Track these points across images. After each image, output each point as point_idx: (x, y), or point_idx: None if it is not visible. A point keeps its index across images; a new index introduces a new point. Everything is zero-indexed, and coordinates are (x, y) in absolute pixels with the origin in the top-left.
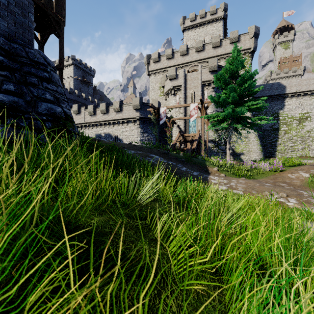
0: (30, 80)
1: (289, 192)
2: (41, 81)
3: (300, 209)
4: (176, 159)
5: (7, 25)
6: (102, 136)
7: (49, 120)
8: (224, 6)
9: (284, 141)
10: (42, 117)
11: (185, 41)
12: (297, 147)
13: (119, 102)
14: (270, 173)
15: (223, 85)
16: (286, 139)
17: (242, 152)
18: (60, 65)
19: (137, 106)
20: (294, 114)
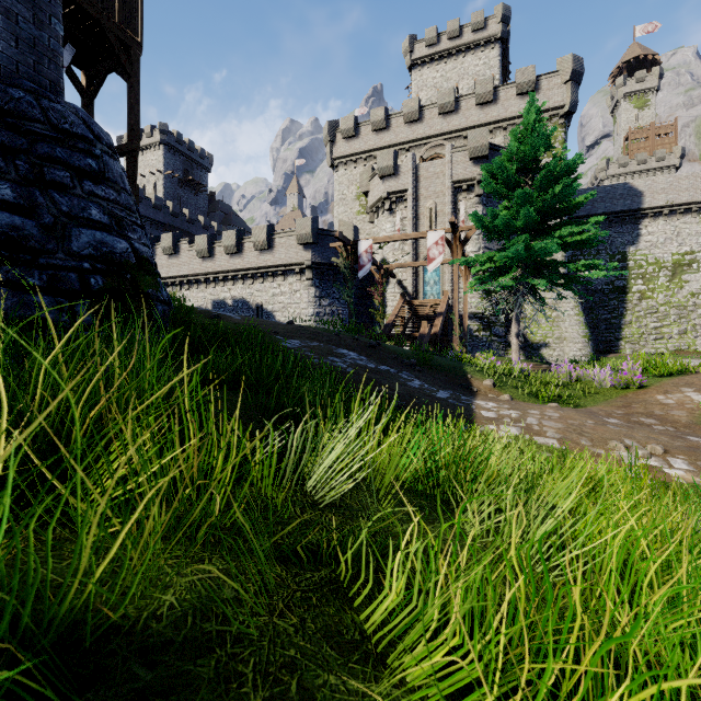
0: (52, 176)
1: (667, 442)
2: (80, 177)
3: None
4: (398, 359)
5: None
6: (227, 304)
7: (99, 272)
8: (504, 12)
9: (640, 316)
10: (81, 265)
11: (414, 92)
12: (667, 331)
13: (266, 229)
14: (615, 392)
15: (504, 189)
16: (644, 312)
17: (545, 341)
18: (131, 145)
19: (306, 237)
20: (661, 255)
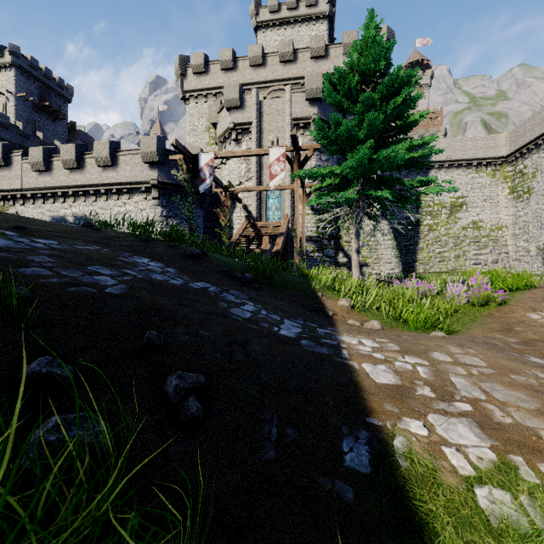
0: None
1: None
2: None
3: None
4: (228, 273)
5: None
6: (68, 221)
7: None
8: None
9: (429, 244)
10: None
11: None
12: (447, 255)
13: (109, 145)
14: (475, 310)
15: (345, 101)
16: (432, 240)
17: (366, 261)
18: None
19: (151, 155)
20: (442, 198)
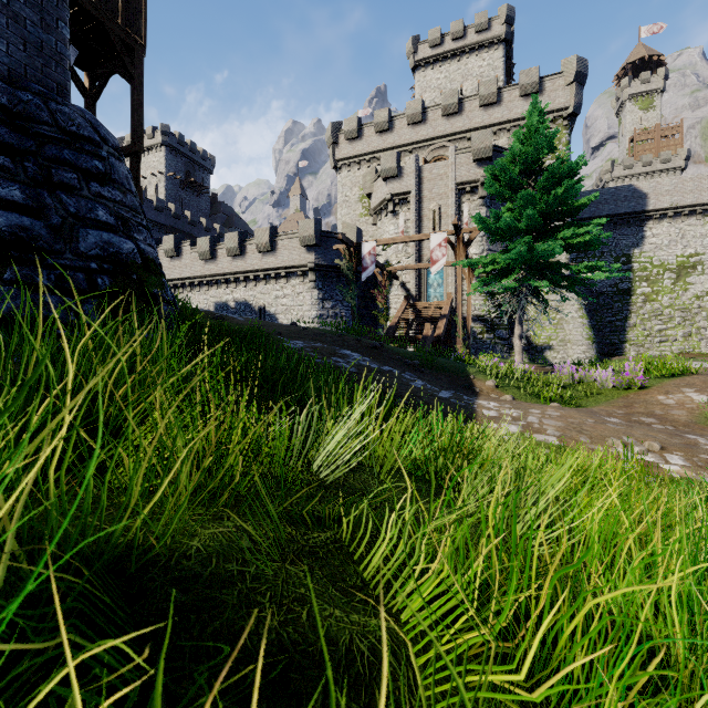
0: (59, 178)
1: (665, 439)
2: (87, 179)
3: (697, 480)
4: (401, 360)
5: (5, 49)
6: (230, 307)
7: (106, 272)
8: (508, 13)
9: (644, 319)
10: (88, 265)
11: (418, 93)
12: (672, 333)
13: (269, 231)
14: (616, 393)
15: (507, 191)
16: (649, 314)
17: (549, 343)
18: (134, 146)
19: (309, 239)
20: (665, 258)
